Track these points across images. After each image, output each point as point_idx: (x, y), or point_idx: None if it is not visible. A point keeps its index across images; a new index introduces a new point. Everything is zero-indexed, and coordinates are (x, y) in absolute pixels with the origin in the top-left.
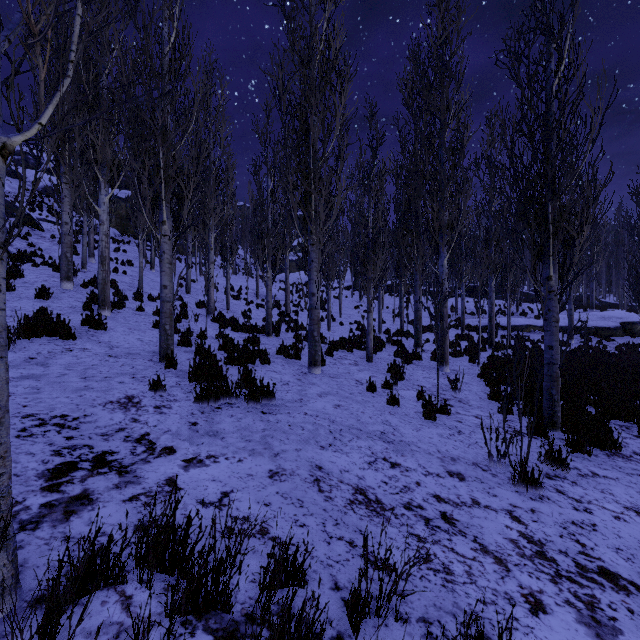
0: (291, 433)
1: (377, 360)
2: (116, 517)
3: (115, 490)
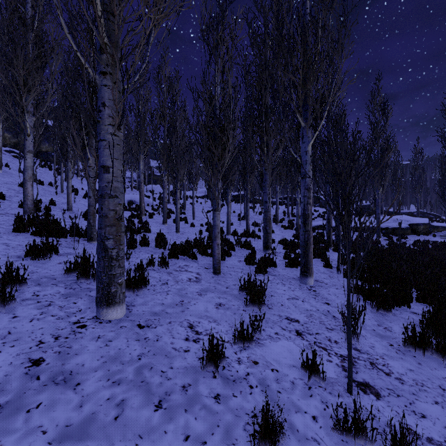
0: None
1: (226, 270)
2: None
3: None
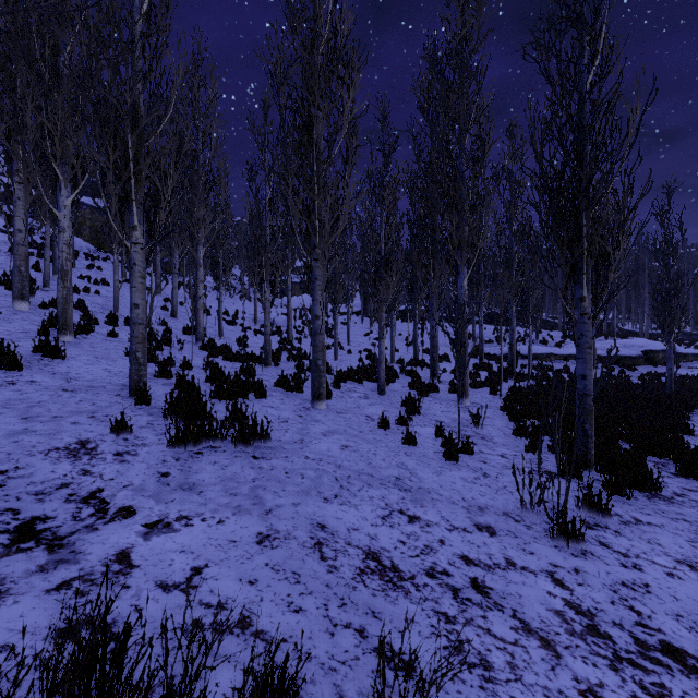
0: (288, 482)
1: (390, 392)
2: (30, 618)
3: (38, 575)
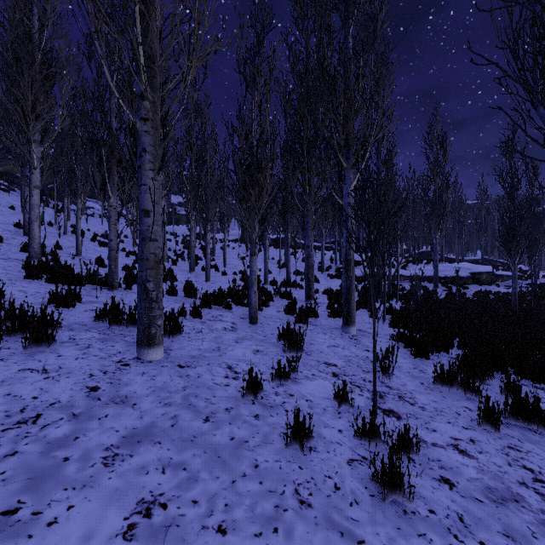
0: None
1: (263, 320)
2: None
3: None
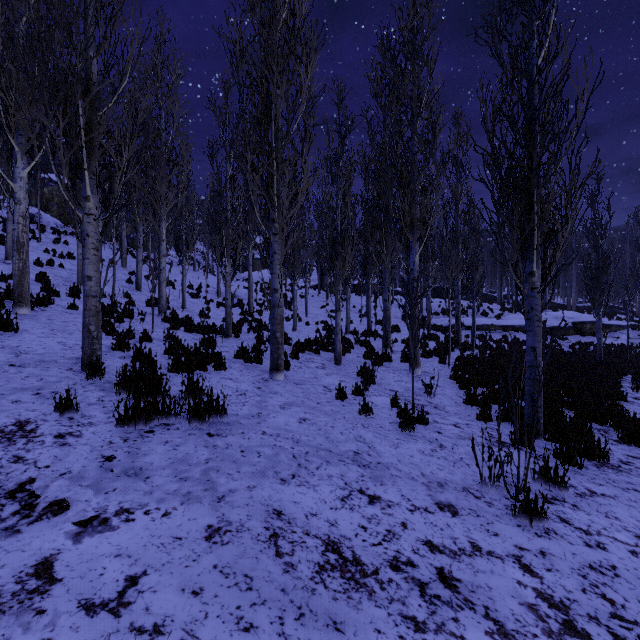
0: (243, 462)
1: (346, 362)
2: None
3: None
